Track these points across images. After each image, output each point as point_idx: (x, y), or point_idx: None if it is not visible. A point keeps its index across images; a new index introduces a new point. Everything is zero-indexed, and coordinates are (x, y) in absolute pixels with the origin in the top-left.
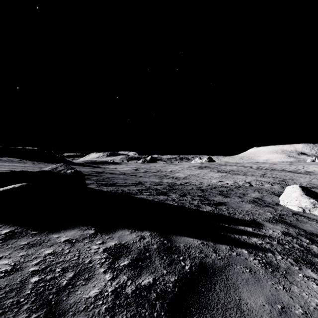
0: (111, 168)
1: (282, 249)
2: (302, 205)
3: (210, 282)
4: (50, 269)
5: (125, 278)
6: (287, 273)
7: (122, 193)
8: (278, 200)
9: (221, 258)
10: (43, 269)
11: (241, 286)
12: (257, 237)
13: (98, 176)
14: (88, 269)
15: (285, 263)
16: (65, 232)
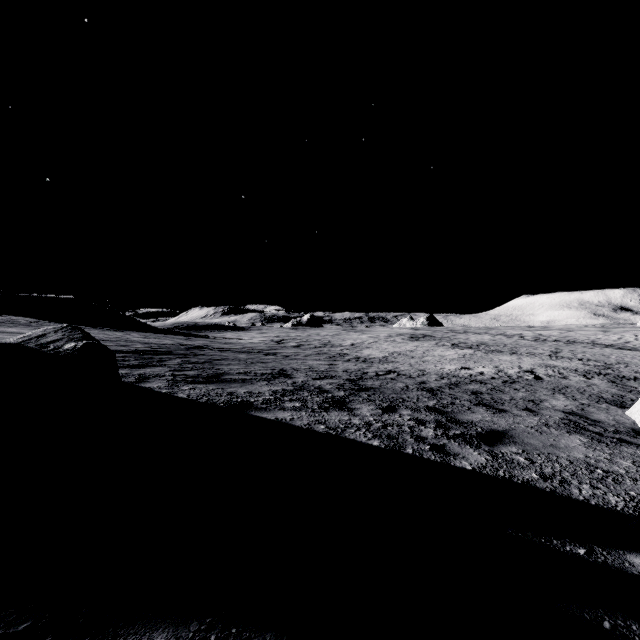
0: (226, 339)
1: None
2: None
3: None
4: None
5: None
6: None
7: (228, 403)
8: (629, 419)
9: None
10: None
11: None
12: None
13: (187, 355)
14: None
15: None
16: None
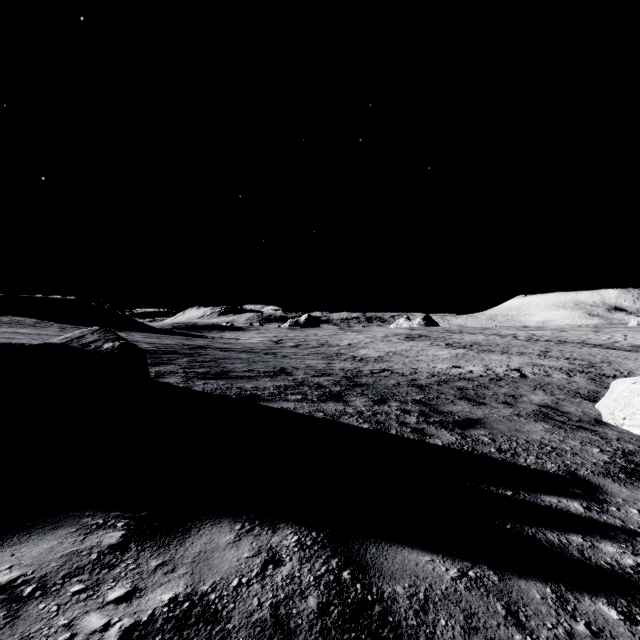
0: (225, 339)
1: None
2: None
3: None
4: None
5: None
6: None
7: (239, 395)
8: (596, 411)
9: None
10: None
11: None
12: (611, 537)
13: (193, 355)
14: None
15: None
16: (19, 546)
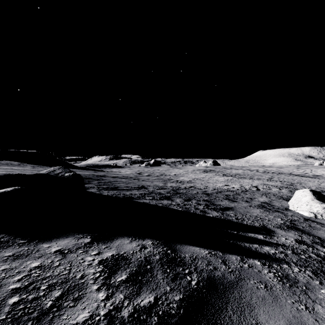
0: (113, 172)
1: (298, 260)
2: (313, 210)
3: (221, 301)
4: (34, 286)
5: (121, 297)
6: (307, 288)
7: (124, 197)
8: (287, 205)
9: (232, 270)
10: (26, 286)
11: (257, 307)
12: (269, 245)
13: (99, 179)
14: (79, 286)
15: (304, 276)
16: (57, 241)
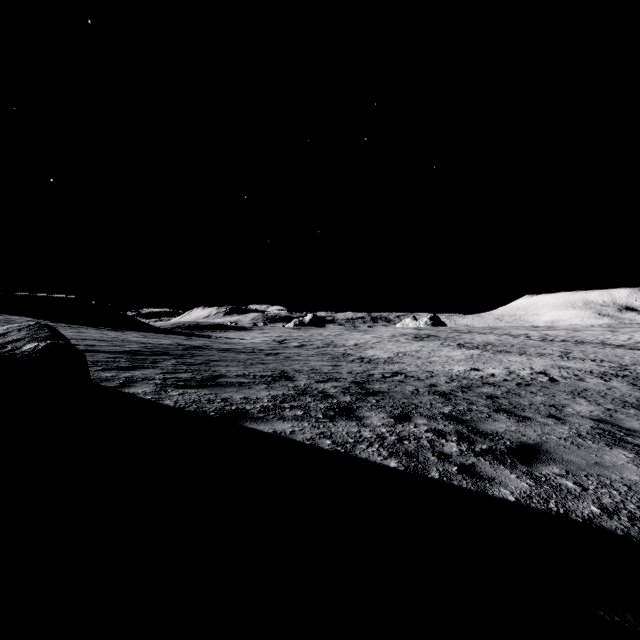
0: (227, 339)
1: None
2: None
3: None
4: None
5: None
6: None
7: (220, 412)
8: None
9: None
10: None
11: None
12: None
13: (184, 356)
14: None
15: None
16: None
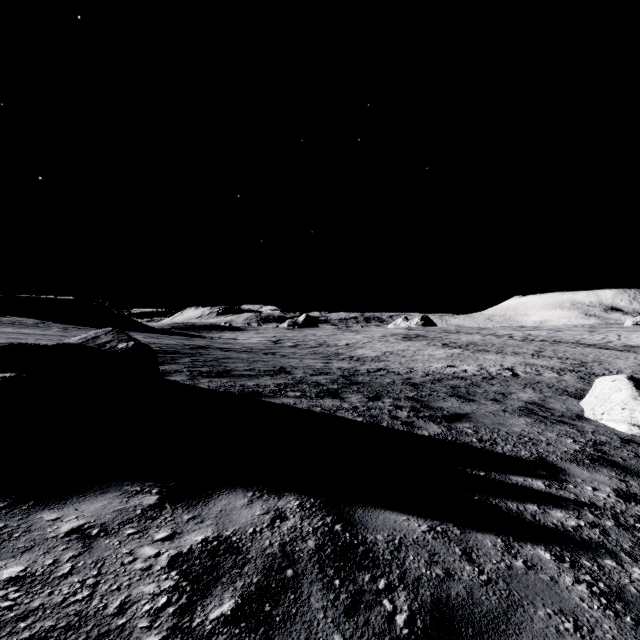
0: (224, 339)
1: (634, 545)
2: (638, 420)
3: None
4: None
5: None
6: None
7: (242, 392)
8: (579, 408)
9: (489, 579)
10: None
11: None
12: (562, 507)
13: (194, 354)
14: (110, 639)
15: None
16: (79, 504)
